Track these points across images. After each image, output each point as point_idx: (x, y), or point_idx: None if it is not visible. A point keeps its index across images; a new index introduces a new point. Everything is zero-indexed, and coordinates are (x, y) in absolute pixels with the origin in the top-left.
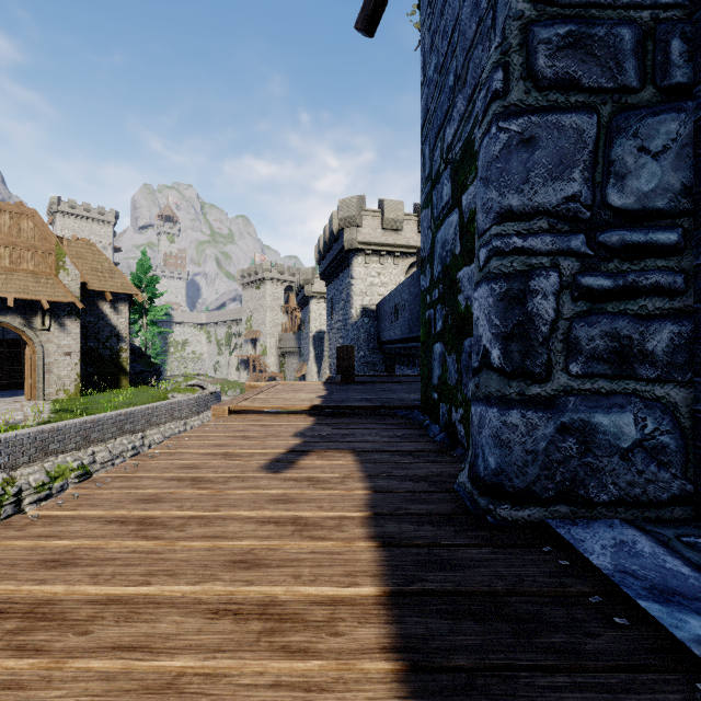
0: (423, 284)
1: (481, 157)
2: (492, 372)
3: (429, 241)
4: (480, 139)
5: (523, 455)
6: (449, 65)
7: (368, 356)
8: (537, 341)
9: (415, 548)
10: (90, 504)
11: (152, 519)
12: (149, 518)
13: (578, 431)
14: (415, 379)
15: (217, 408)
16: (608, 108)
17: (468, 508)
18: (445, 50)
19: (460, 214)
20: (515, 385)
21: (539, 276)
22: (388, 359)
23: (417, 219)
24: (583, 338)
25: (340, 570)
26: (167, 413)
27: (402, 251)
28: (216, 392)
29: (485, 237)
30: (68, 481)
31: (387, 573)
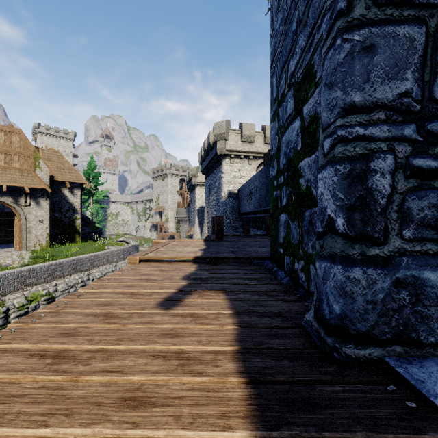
0: (271, 173)
1: (325, 67)
2: (337, 237)
3: (276, 143)
4: (324, 54)
5: (364, 304)
6: (292, 16)
7: (232, 222)
8: (376, 211)
9: (278, 384)
10: (22, 337)
11: (66, 353)
12: (64, 352)
13: (410, 284)
14: (263, 237)
15: (131, 258)
16: (435, 20)
17: (315, 343)
18: (289, 7)
19: (301, 120)
20: (357, 247)
21: (378, 158)
22: (245, 224)
23: (264, 135)
24: (414, 209)
25: (215, 409)
26: (104, 259)
27: (254, 155)
28: (135, 245)
29: (330, 129)
30: (39, 303)
31: (256, 414)
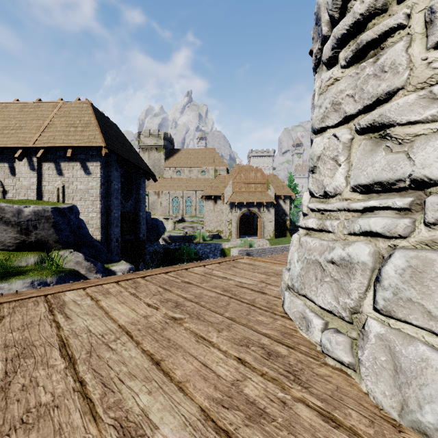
0: None
1: None
2: None
3: None
4: None
5: None
6: None
7: None
8: None
9: None
10: None
11: None
12: None
13: None
14: None
15: None
16: None
17: None
18: None
19: None
20: None
21: None
22: None
23: None
24: None
25: None
26: None
27: None
28: None
29: None
30: None
31: None
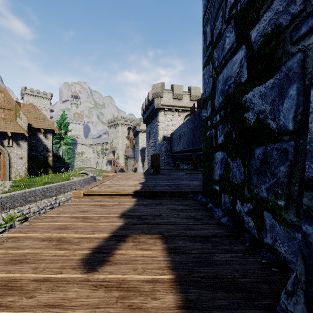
0: (204, 114)
1: None
2: None
3: (210, 85)
4: None
5: None
6: None
7: (166, 159)
8: None
9: None
10: None
11: None
12: None
13: None
14: (191, 171)
15: (76, 192)
16: None
17: None
18: None
19: (248, 47)
20: None
21: None
22: (175, 160)
23: (189, 94)
24: None
25: None
26: (68, 187)
27: (182, 109)
28: (93, 176)
29: None
30: (15, 222)
31: None
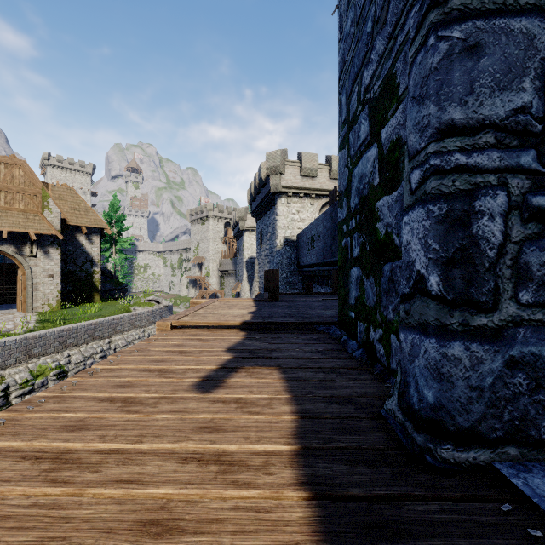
0: (339, 215)
1: (413, 75)
2: (429, 300)
3: (346, 177)
4: (412, 58)
5: (466, 391)
6: (367, 13)
7: (290, 277)
8: (482, 266)
9: (352, 501)
10: (13, 432)
11: (69, 454)
12: (67, 452)
13: (529, 365)
14: (329, 296)
15: (161, 323)
16: None
17: (400, 441)
18: (362, 2)
19: (379, 147)
20: (457, 314)
21: (485, 195)
22: (305, 280)
23: (329, 168)
24: (534, 264)
25: (266, 539)
26: (129, 323)
27: (317, 193)
28: (169, 306)
29: (419, 157)
30: (48, 378)
31: None
